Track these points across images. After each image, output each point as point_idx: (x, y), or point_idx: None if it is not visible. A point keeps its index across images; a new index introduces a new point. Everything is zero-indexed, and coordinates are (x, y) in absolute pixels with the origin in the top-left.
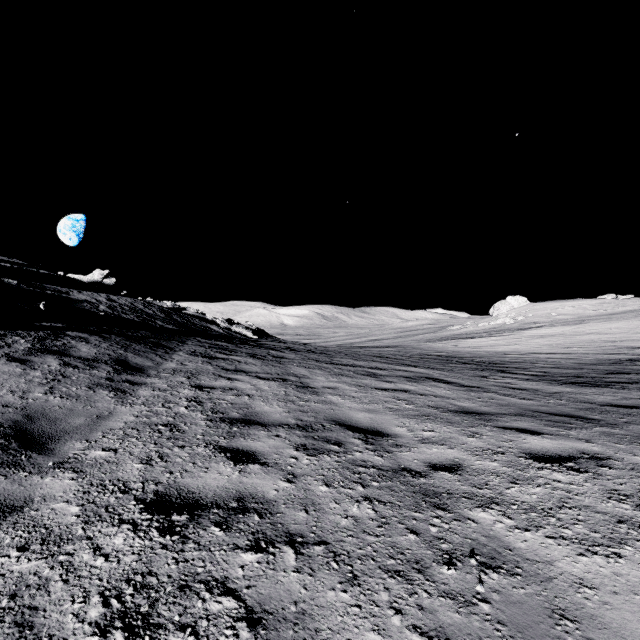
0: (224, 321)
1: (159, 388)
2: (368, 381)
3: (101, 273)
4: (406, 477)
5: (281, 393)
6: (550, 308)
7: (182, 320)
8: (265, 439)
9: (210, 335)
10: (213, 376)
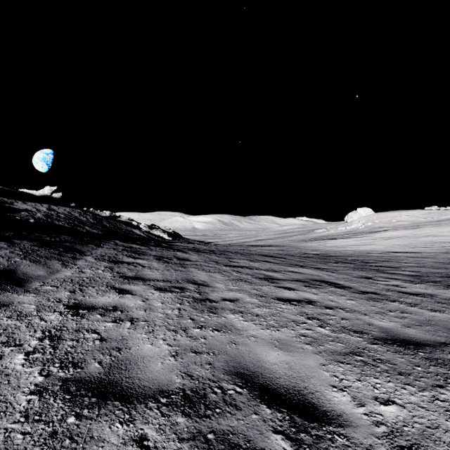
0: (146, 226)
1: (20, 312)
2: (268, 288)
3: (50, 189)
4: None
5: (174, 313)
6: (391, 216)
7: (110, 225)
8: None
9: (130, 238)
10: (104, 288)
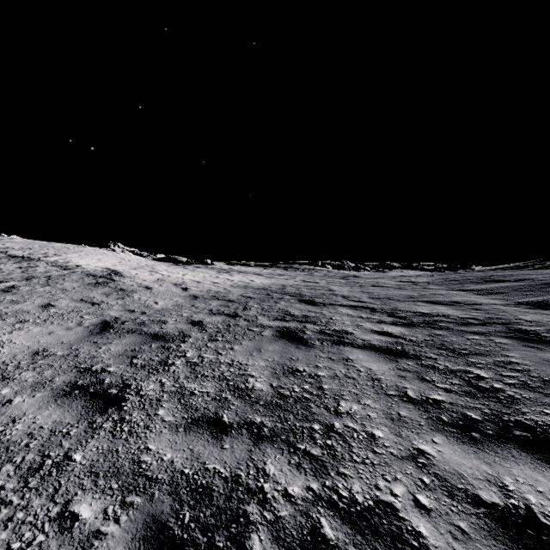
0: None
1: None
2: None
3: None
4: None
5: None
6: None
7: None
8: None
9: None
10: None
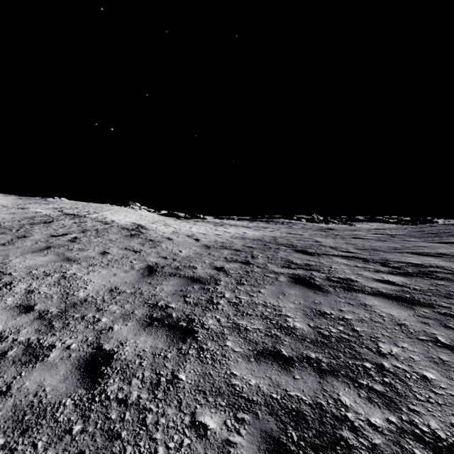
0: None
1: None
2: None
3: None
4: None
5: None
6: None
7: None
8: None
9: None
10: None
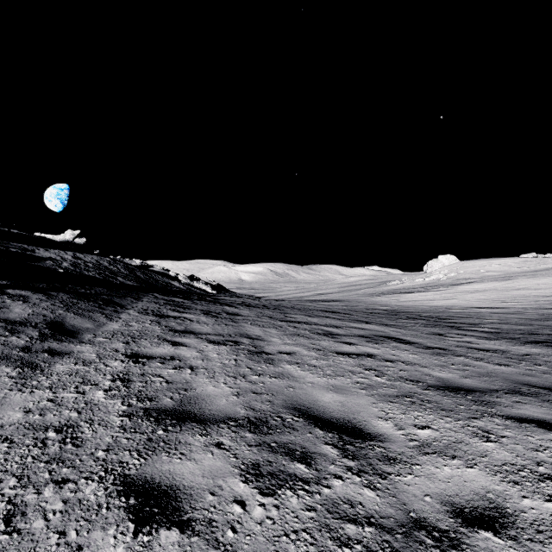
0: (185, 277)
1: (84, 360)
2: (327, 343)
3: (72, 233)
4: (429, 550)
5: (231, 363)
6: (478, 265)
7: (145, 276)
8: (199, 454)
9: (169, 291)
10: (156, 340)
